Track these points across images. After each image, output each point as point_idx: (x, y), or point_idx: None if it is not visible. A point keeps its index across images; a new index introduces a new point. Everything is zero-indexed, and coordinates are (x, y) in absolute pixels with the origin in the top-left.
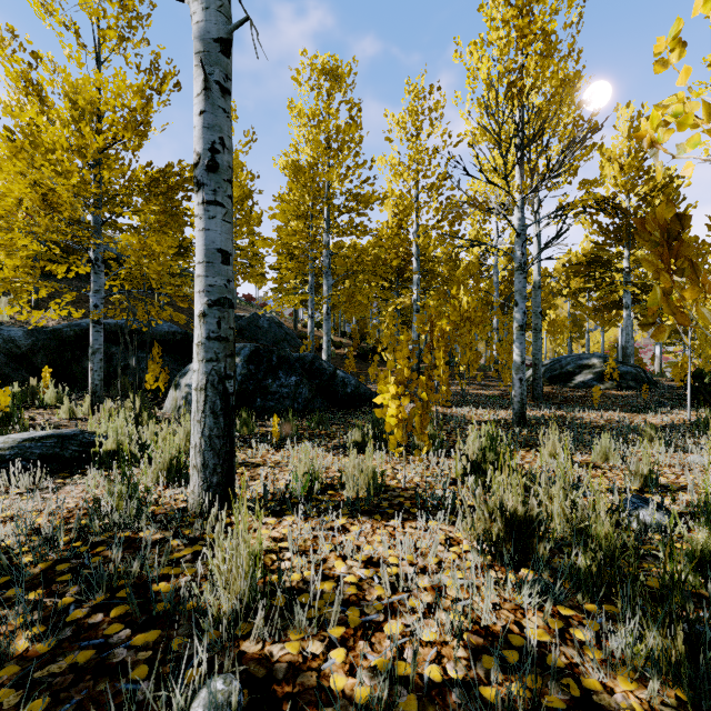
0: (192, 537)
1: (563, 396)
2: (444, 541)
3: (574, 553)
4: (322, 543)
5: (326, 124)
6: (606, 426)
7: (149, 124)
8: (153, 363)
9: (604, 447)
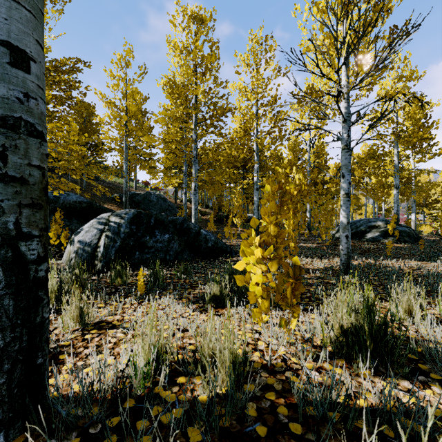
0: None
1: (362, 247)
2: None
3: None
4: None
5: (193, 53)
6: (412, 273)
7: None
8: (56, 224)
9: None
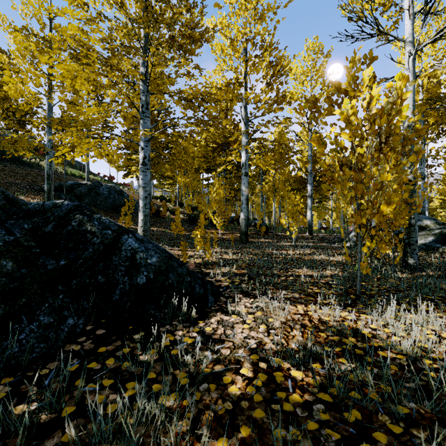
0: None
1: (434, 263)
2: None
3: None
4: None
5: None
6: None
7: None
8: None
9: None
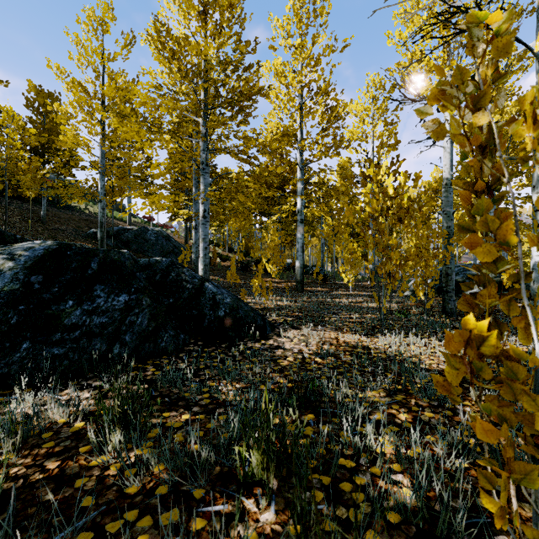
0: None
1: None
2: None
3: None
4: None
5: None
6: None
7: None
8: None
9: None
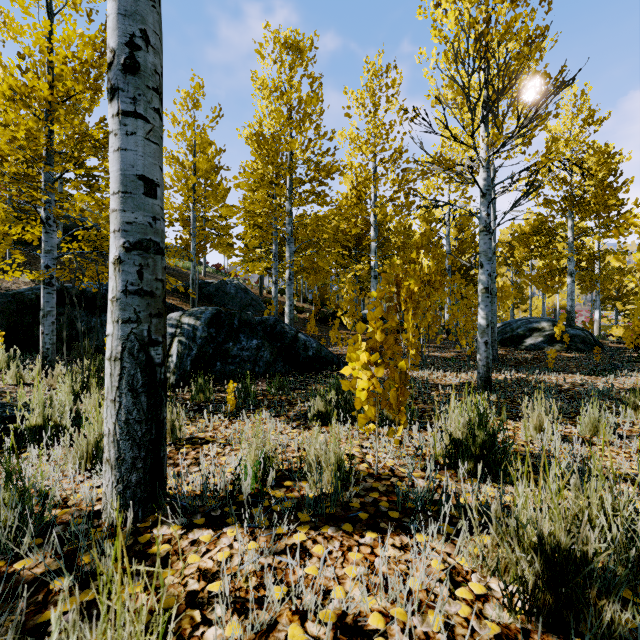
0: (87, 571)
1: (517, 358)
2: (445, 575)
3: (638, 600)
4: (272, 583)
5: (288, 96)
6: (571, 390)
7: (101, 77)
8: None
9: (594, 418)
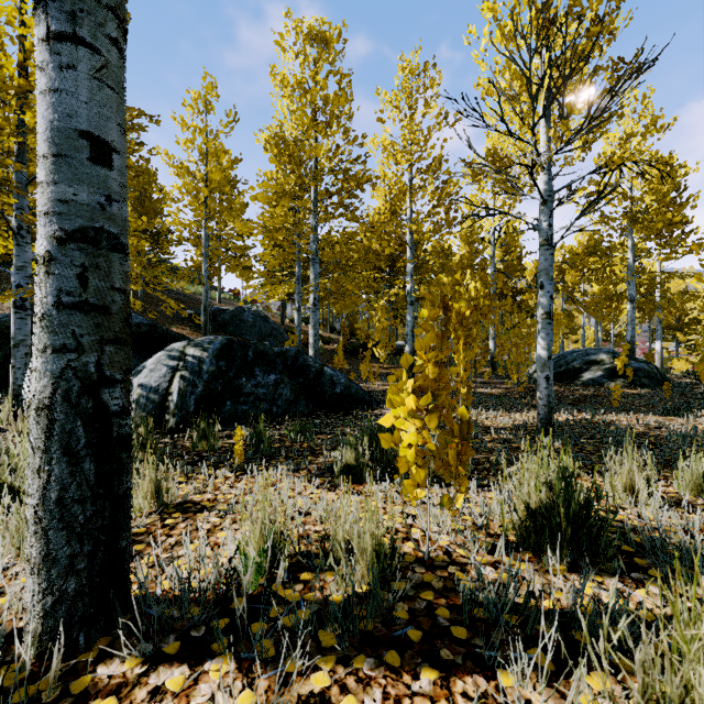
0: None
1: (575, 395)
2: None
3: None
4: None
5: (312, 93)
6: (648, 434)
7: None
8: None
9: (697, 475)
